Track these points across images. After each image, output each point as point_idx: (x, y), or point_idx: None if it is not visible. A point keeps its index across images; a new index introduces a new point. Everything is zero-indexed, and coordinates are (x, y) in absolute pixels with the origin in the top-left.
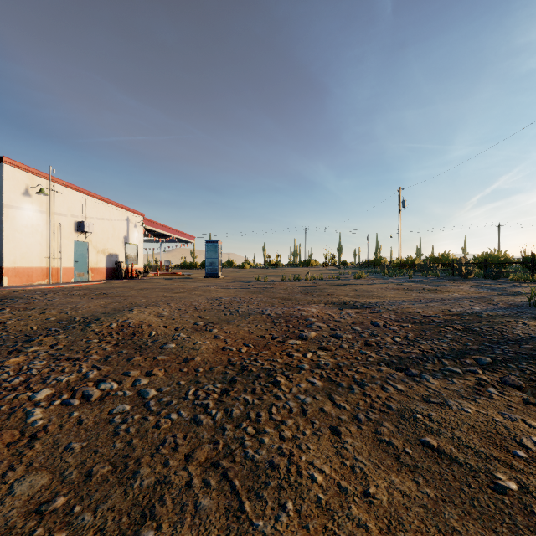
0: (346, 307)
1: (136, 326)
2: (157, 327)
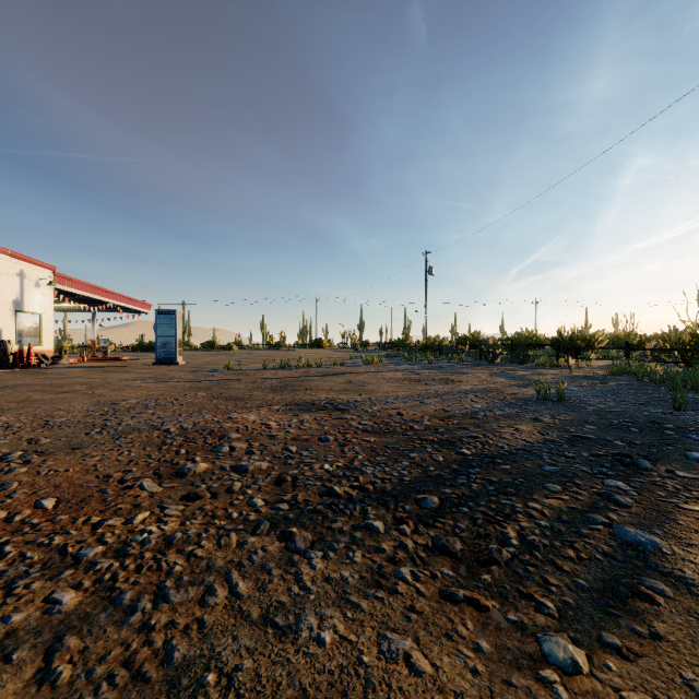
0: (310, 410)
1: None
2: None
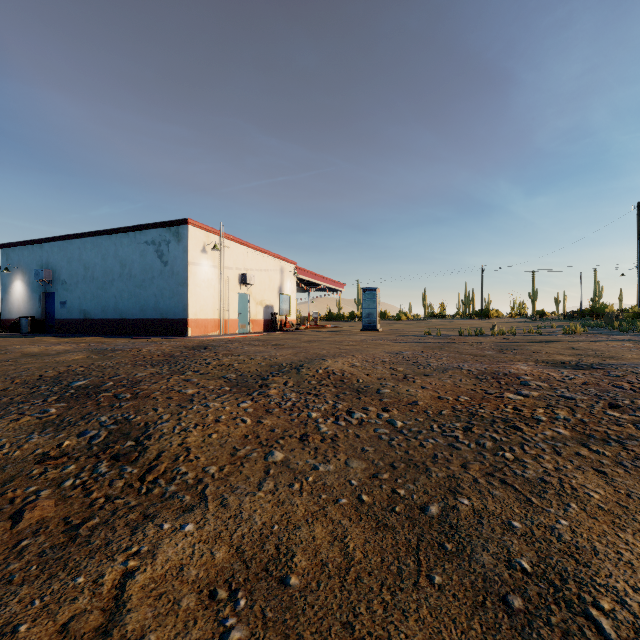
0: (566, 368)
1: (339, 373)
2: (359, 375)
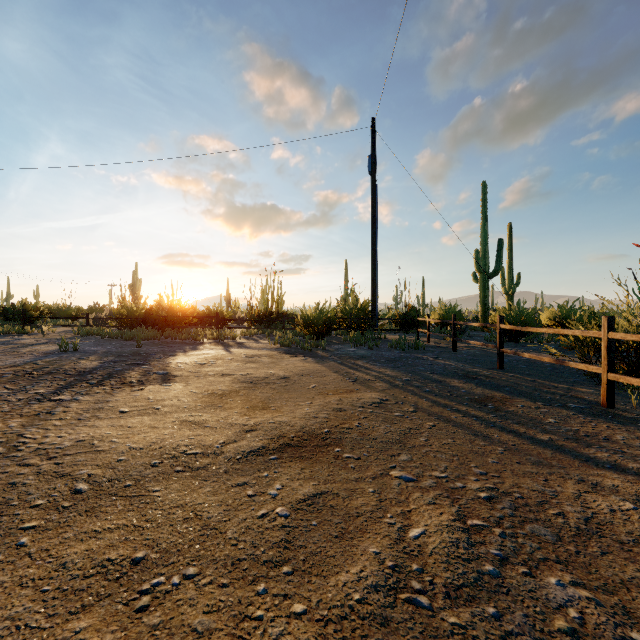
0: None
1: None
2: None
